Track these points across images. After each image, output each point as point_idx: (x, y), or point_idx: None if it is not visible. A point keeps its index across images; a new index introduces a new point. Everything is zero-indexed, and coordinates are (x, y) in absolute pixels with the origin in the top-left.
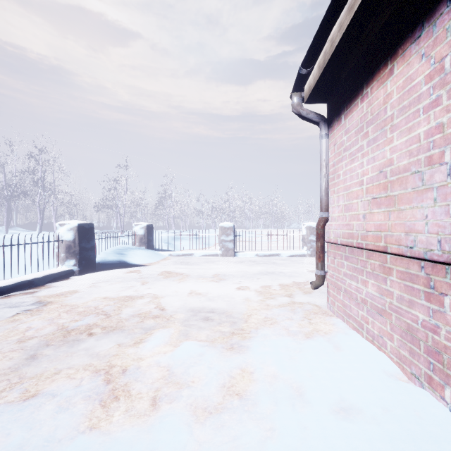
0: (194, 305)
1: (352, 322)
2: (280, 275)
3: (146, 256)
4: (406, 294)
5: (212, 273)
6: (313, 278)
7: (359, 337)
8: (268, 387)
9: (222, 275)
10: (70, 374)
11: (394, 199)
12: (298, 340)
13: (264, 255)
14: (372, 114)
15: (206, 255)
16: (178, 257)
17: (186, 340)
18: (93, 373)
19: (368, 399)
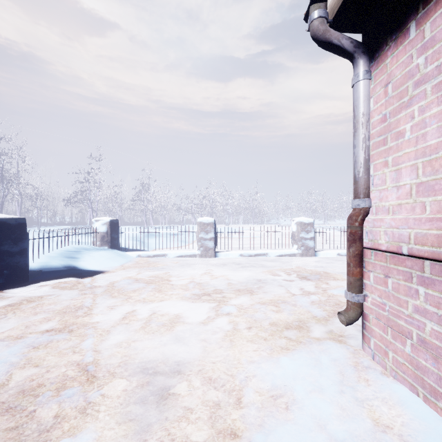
0: (150, 353)
1: None
2: (273, 284)
3: (107, 258)
4: None
5: (187, 282)
6: (318, 289)
7: None
8: None
9: (199, 285)
10: None
11: None
12: None
13: (249, 255)
14: None
15: (182, 256)
16: (148, 259)
17: None
18: None
19: None
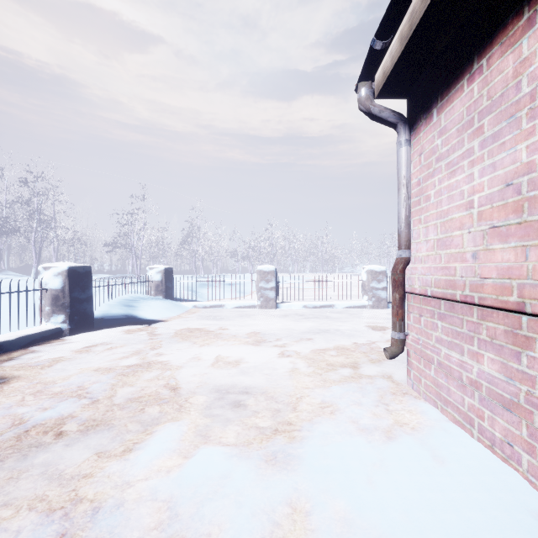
0: (221, 381)
1: (452, 412)
2: (336, 334)
3: (163, 308)
4: None
5: (247, 331)
6: (381, 339)
7: (466, 439)
8: None
9: (260, 334)
10: (2, 520)
11: (537, 227)
12: (375, 443)
13: (314, 306)
14: (490, 98)
15: (241, 307)
16: (205, 309)
17: (204, 445)
18: (41, 519)
19: None
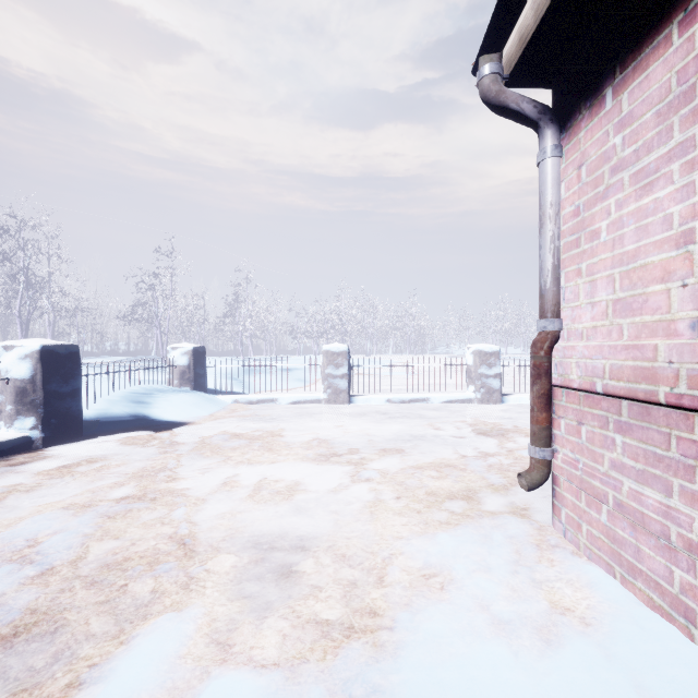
0: (263, 526)
1: (646, 589)
2: (435, 442)
3: (190, 404)
4: None
5: (308, 438)
6: (500, 449)
7: (682, 645)
8: None
9: (327, 443)
10: None
11: None
12: (526, 657)
13: (401, 401)
14: None
15: (300, 401)
16: (250, 405)
17: (220, 670)
18: None
19: None
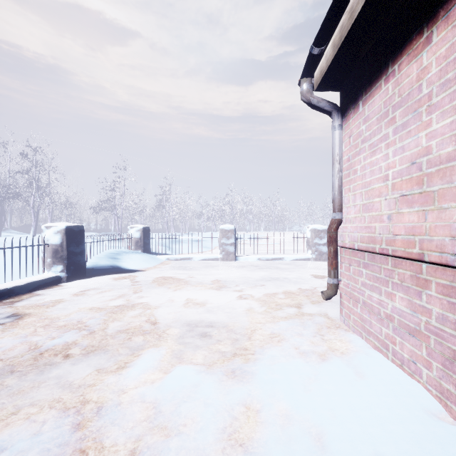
0: (191, 317)
1: (373, 340)
2: (284, 281)
3: (142, 260)
4: (452, 314)
5: (212, 279)
6: (321, 285)
7: (383, 360)
8: (281, 434)
9: (222, 281)
10: (31, 415)
11: (432, 196)
12: (312, 363)
13: (267, 259)
14: (400, 95)
15: (206, 259)
16: (176, 261)
17: (179, 364)
18: (59, 414)
19: (413, 455)
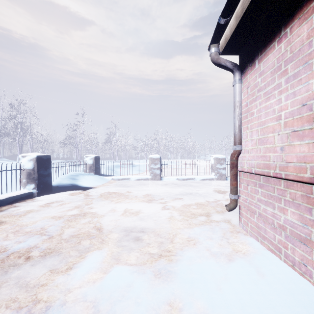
0: (127, 224)
1: (268, 244)
2: (196, 195)
3: (94, 180)
4: None
5: (143, 194)
6: (223, 198)
7: (277, 260)
8: None
9: (151, 195)
10: None
11: None
12: (221, 263)
13: (183, 179)
14: (292, 52)
15: (140, 179)
16: (118, 181)
17: (116, 265)
18: (13, 313)
19: None
